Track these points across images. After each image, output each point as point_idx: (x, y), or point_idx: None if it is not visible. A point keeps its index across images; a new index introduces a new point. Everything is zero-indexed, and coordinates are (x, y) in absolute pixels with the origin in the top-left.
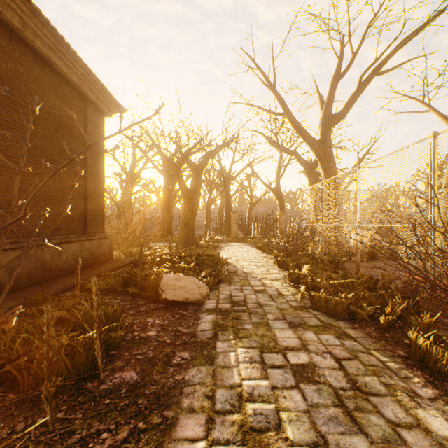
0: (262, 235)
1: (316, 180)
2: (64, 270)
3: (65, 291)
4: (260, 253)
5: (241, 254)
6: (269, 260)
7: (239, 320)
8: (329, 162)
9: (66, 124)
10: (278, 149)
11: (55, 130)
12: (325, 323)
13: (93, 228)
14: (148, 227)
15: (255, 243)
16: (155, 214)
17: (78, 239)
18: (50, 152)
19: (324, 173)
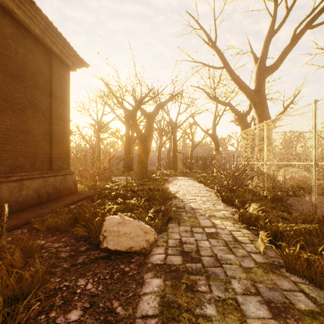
0: (201, 171)
1: (247, 126)
2: (25, 205)
3: (15, 228)
4: (202, 187)
5: (186, 187)
6: (211, 193)
7: (196, 294)
8: (263, 108)
9: (29, 72)
10: (216, 101)
11: (18, 76)
12: (323, 306)
13: (58, 165)
14: (110, 164)
15: (198, 178)
16: (115, 154)
17: (41, 176)
18: (11, 95)
19: (258, 118)
